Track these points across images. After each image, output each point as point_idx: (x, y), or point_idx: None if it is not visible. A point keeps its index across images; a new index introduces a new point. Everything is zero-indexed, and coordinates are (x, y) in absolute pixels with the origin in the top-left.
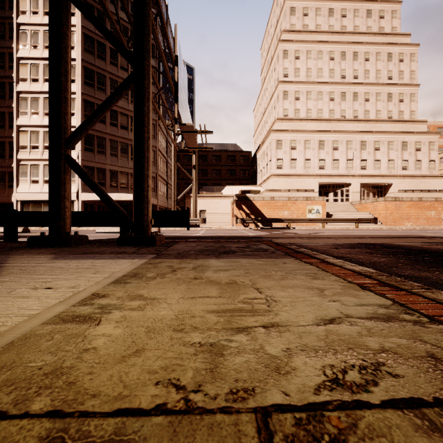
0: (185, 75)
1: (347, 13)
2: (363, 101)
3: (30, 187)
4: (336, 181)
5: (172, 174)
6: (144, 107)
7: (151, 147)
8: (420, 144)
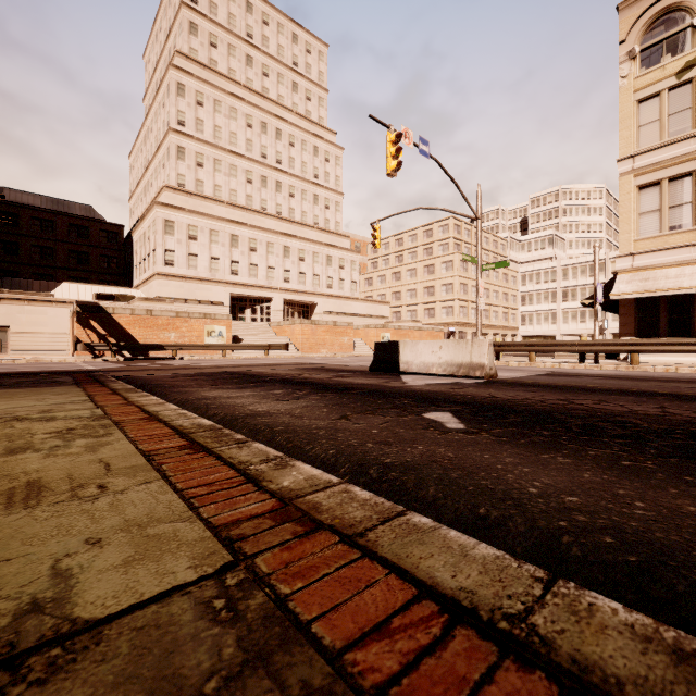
0: None
1: (269, 73)
2: (288, 195)
3: None
4: (255, 294)
5: None
6: None
7: None
8: (344, 261)
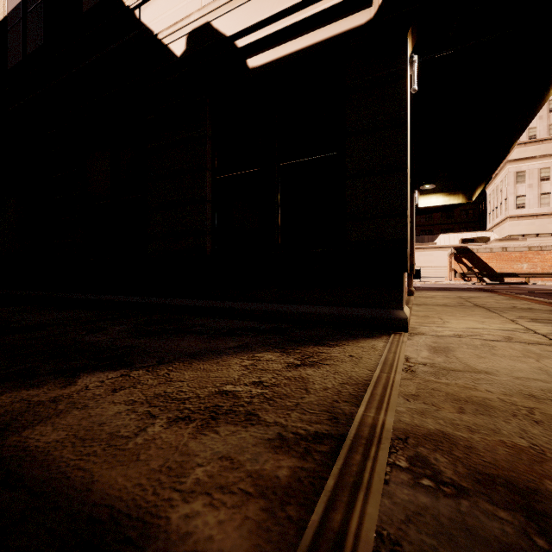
0: None
1: None
2: None
3: None
4: None
5: None
6: None
7: None
8: None
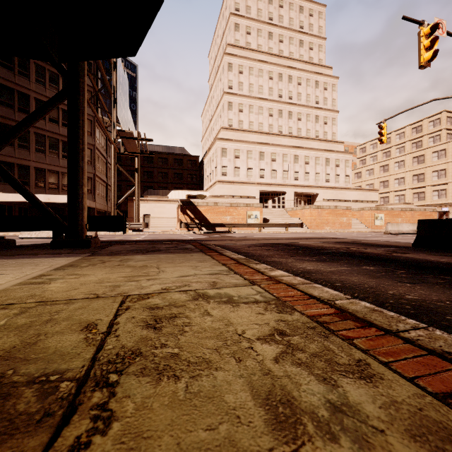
0: (125, 80)
1: (283, 39)
2: (296, 120)
3: None
4: (274, 190)
5: (112, 176)
6: (79, 121)
7: (88, 144)
8: (339, 161)
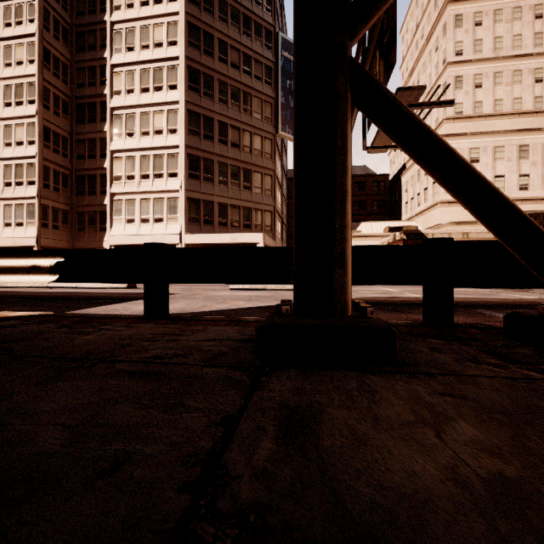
0: None
1: None
2: None
3: (125, 228)
4: None
5: None
6: None
7: (268, 170)
8: None
